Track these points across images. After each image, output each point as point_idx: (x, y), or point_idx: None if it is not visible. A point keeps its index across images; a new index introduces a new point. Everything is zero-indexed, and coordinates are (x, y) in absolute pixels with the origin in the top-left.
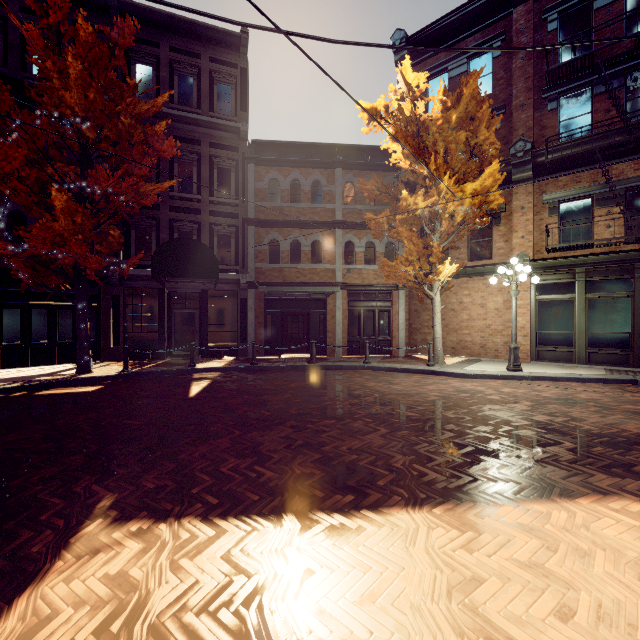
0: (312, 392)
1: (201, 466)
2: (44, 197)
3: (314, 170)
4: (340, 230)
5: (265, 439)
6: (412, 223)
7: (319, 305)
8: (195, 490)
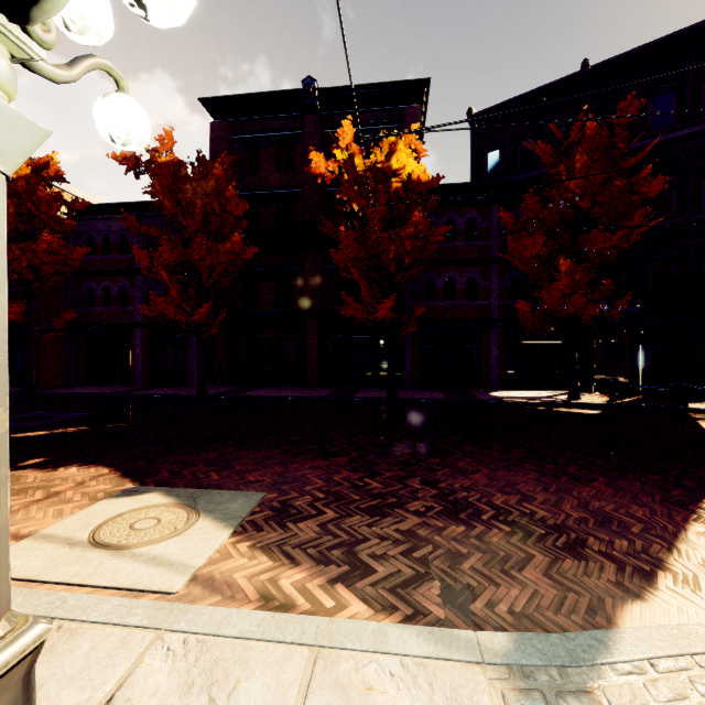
0: None
1: None
2: (550, 265)
3: None
4: None
5: None
6: None
7: None
8: None
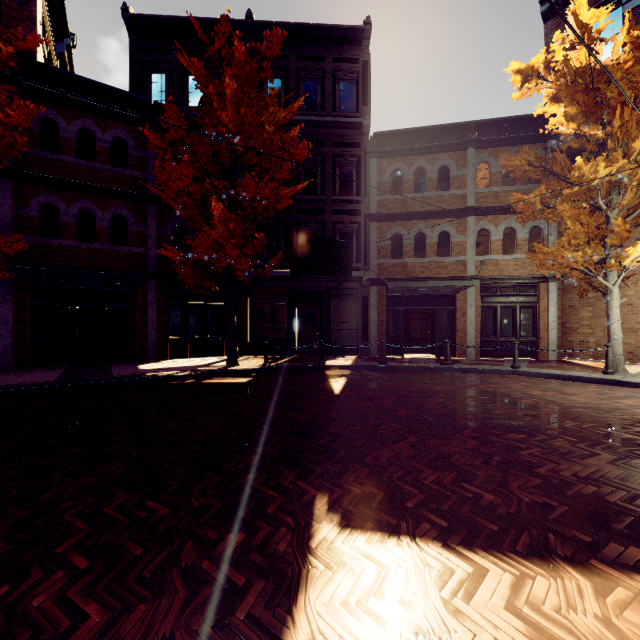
0: (467, 397)
1: (397, 474)
2: (205, 209)
3: (441, 155)
4: (472, 217)
5: (450, 450)
6: (575, 199)
7: (446, 302)
8: (409, 504)
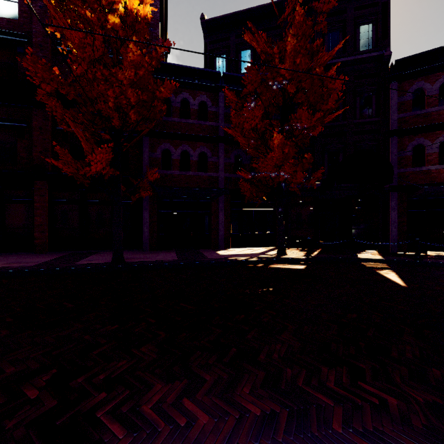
0: None
1: None
2: (265, 140)
3: None
4: None
5: None
6: None
7: None
8: None
